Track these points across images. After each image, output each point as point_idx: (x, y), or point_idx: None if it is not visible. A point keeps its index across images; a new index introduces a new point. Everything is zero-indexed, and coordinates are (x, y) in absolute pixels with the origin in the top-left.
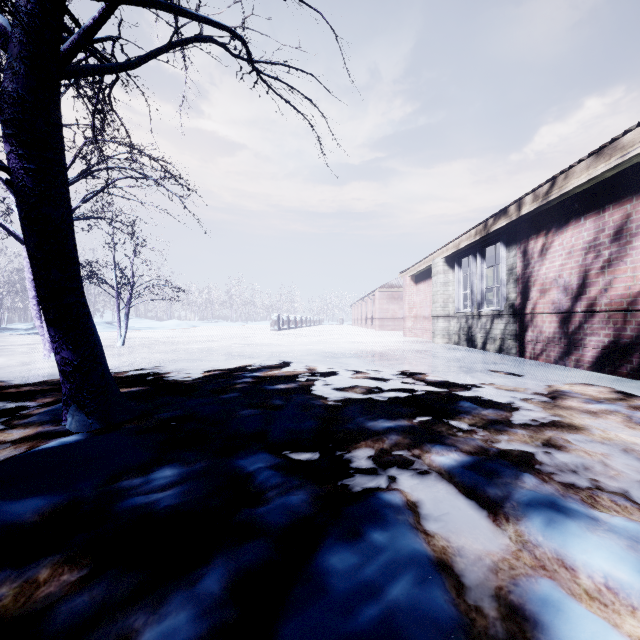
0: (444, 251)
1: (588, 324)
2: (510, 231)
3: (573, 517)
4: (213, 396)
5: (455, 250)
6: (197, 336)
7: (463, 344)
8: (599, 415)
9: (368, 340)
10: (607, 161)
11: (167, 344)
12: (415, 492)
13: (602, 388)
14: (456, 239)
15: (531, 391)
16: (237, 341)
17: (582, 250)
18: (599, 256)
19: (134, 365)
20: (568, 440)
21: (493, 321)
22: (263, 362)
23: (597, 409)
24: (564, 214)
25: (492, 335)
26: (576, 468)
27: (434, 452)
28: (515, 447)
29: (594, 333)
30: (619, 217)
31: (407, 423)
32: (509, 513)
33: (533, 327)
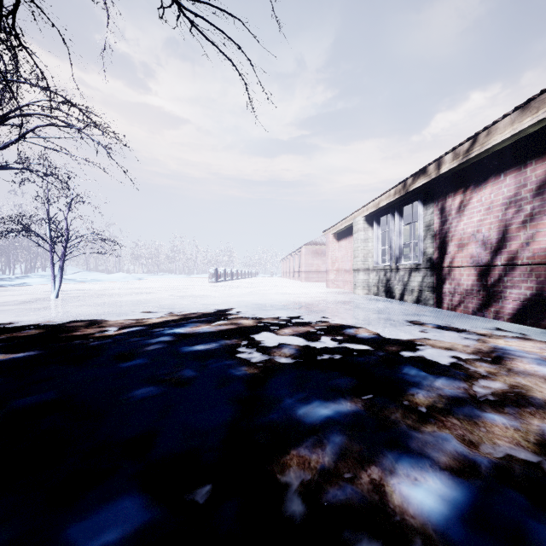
0: (364, 210)
1: (508, 277)
2: (427, 190)
3: None
4: (112, 365)
5: (375, 209)
6: (138, 288)
7: (382, 295)
8: None
9: (296, 291)
10: (534, 114)
11: (104, 296)
12: None
13: (538, 344)
14: (376, 199)
15: (470, 349)
16: (174, 293)
17: (502, 205)
18: (520, 211)
19: (50, 321)
20: None
21: (411, 274)
22: (191, 316)
23: None
24: (483, 172)
25: (410, 287)
26: None
27: (402, 475)
28: (506, 452)
29: (515, 286)
30: (542, 172)
31: (350, 408)
32: None
33: (451, 280)
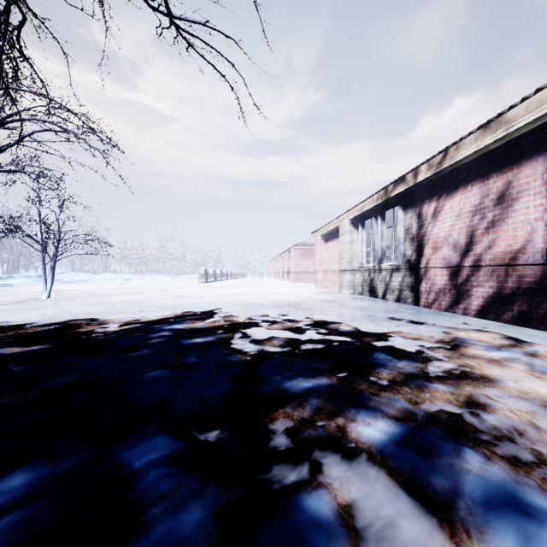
0: (350, 214)
1: (474, 277)
2: (407, 196)
3: (546, 524)
4: (122, 354)
5: (360, 213)
6: (128, 288)
7: (366, 294)
8: (504, 364)
9: (285, 291)
10: (493, 134)
11: (95, 296)
12: (345, 487)
13: (493, 334)
14: (360, 203)
15: (435, 339)
16: (165, 293)
17: (469, 213)
18: (484, 218)
19: (50, 319)
20: (488, 396)
21: (392, 274)
22: (185, 314)
23: (499, 357)
24: (454, 181)
25: (391, 286)
26: (510, 434)
27: (360, 421)
28: (440, 407)
29: (480, 285)
30: (502, 184)
31: (327, 382)
32: (467, 521)
33: (427, 279)
